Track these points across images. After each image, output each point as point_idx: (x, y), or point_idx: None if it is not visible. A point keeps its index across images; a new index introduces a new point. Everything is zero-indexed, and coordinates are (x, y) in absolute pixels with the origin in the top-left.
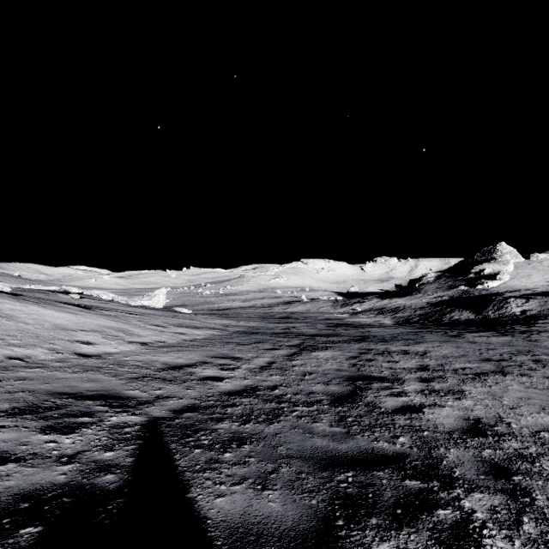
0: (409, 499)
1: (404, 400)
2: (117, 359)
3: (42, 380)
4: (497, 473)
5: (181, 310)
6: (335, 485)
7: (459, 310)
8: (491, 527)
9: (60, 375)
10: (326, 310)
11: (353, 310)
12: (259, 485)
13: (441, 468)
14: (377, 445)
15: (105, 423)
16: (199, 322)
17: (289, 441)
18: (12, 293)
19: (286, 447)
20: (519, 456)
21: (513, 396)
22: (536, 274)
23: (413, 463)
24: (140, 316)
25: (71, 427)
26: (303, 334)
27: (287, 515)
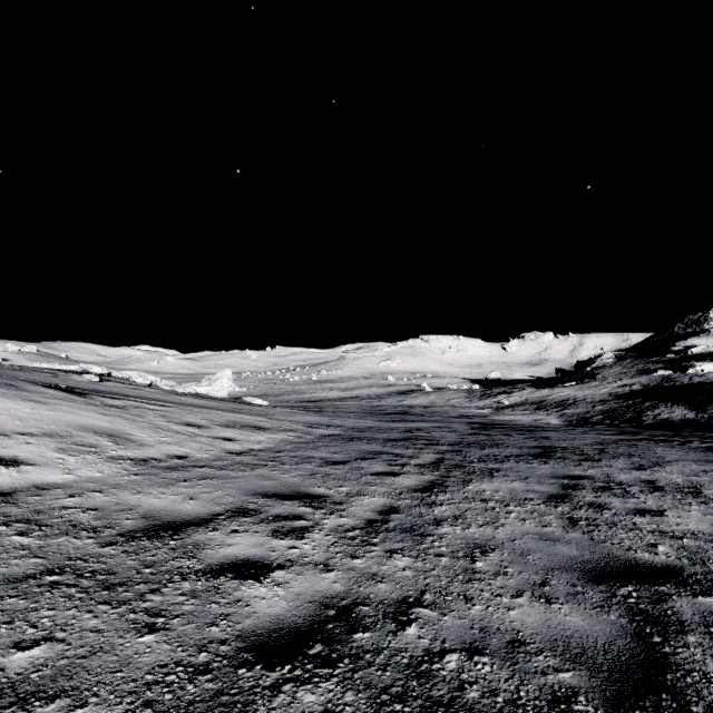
0: None
1: None
2: (43, 505)
3: None
4: None
5: (253, 401)
6: None
7: (666, 404)
8: None
9: None
10: (458, 404)
11: (498, 403)
12: None
13: None
14: None
15: None
16: (266, 420)
17: None
18: None
19: None
20: None
21: None
22: None
23: None
24: (168, 408)
25: None
26: (437, 443)
27: None
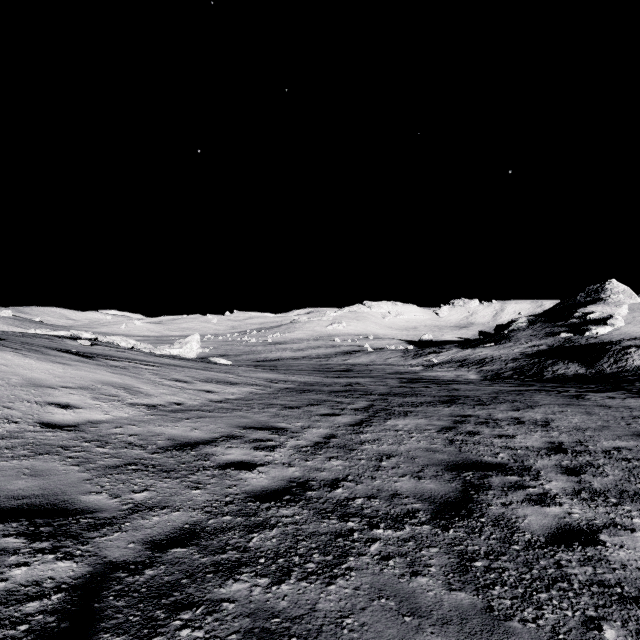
0: None
1: (555, 512)
2: (101, 432)
3: None
4: None
5: (218, 361)
6: None
7: (563, 362)
8: None
9: None
10: (395, 362)
11: (428, 361)
12: None
13: None
14: None
15: None
16: (235, 377)
17: None
18: None
19: None
20: None
21: None
22: None
23: None
24: (158, 367)
25: None
26: (370, 393)
27: None
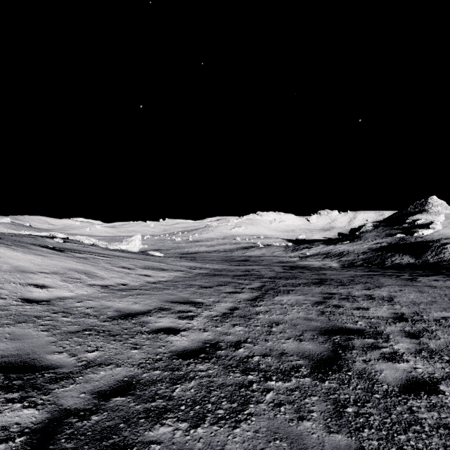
0: None
1: (404, 367)
2: (67, 306)
3: None
4: None
5: (154, 254)
6: None
7: (399, 254)
8: None
9: None
10: (279, 255)
11: (303, 254)
12: None
13: None
14: None
15: None
16: (166, 265)
17: None
18: None
19: None
20: None
21: None
22: None
23: None
24: (110, 258)
25: None
26: (262, 277)
27: None
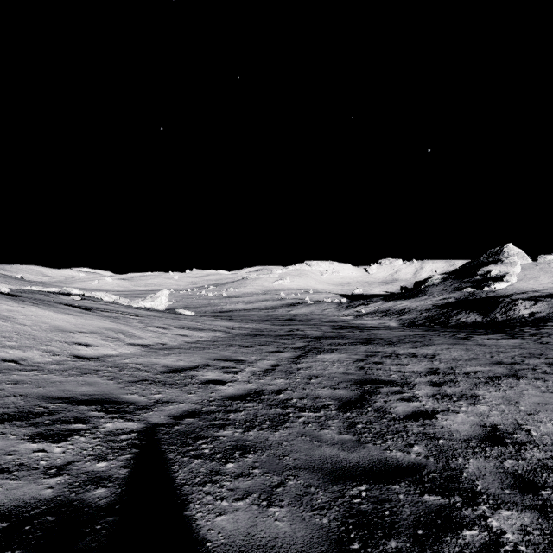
0: (430, 517)
1: (415, 405)
2: (116, 362)
3: (36, 383)
4: (523, 486)
5: (183, 312)
6: (348, 501)
7: (466, 312)
8: (524, 551)
9: (55, 378)
10: (330, 313)
11: (358, 312)
12: (264, 501)
13: (461, 481)
14: (390, 455)
15: (99, 430)
16: (201, 324)
17: (296, 450)
18: (11, 294)
19: (293, 457)
20: (544, 467)
21: (529, 401)
22: (544, 275)
23: (430, 475)
24: (141, 317)
25: (63, 435)
26: (307, 337)
27: (296, 537)
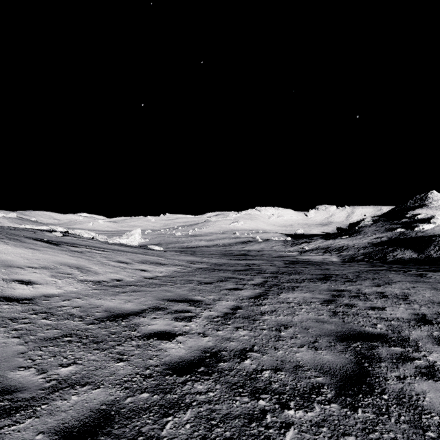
0: None
1: None
2: (51, 305)
3: None
4: None
5: (154, 248)
6: None
7: (400, 249)
8: None
9: None
10: (278, 249)
11: (302, 248)
12: None
13: None
14: None
15: None
16: (164, 259)
17: None
18: None
19: None
20: None
21: None
22: None
23: None
24: (107, 252)
25: None
26: (264, 272)
27: None
